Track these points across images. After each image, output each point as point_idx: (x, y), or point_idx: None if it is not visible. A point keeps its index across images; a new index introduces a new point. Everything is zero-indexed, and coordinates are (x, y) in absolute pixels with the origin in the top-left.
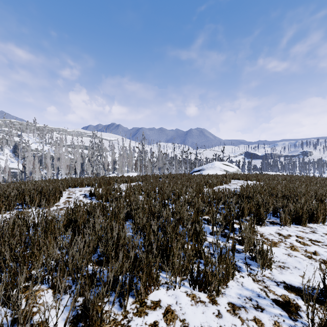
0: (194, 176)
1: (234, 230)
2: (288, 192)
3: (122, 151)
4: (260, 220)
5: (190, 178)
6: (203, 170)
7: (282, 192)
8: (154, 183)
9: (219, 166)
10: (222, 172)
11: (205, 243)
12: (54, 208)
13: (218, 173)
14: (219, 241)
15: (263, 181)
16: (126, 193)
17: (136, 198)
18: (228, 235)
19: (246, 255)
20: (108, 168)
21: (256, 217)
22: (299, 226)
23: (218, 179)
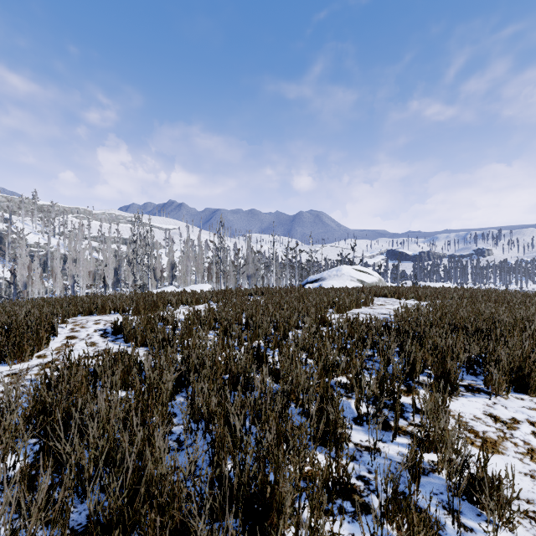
0: (310, 291)
1: (402, 409)
2: (483, 322)
3: (187, 247)
4: (449, 385)
5: (304, 295)
6: (323, 281)
7: (476, 324)
8: (239, 305)
9: (350, 273)
10: (355, 284)
11: (347, 449)
12: (33, 363)
13: (349, 285)
14: (377, 442)
15: (430, 300)
16: (185, 327)
17: (201, 341)
18: (395, 428)
19: (441, 480)
20: (161, 276)
21: (440, 378)
22: (524, 396)
23: (352, 297)
